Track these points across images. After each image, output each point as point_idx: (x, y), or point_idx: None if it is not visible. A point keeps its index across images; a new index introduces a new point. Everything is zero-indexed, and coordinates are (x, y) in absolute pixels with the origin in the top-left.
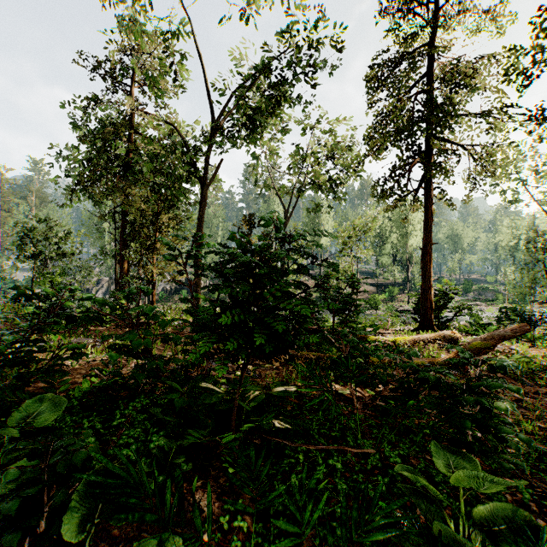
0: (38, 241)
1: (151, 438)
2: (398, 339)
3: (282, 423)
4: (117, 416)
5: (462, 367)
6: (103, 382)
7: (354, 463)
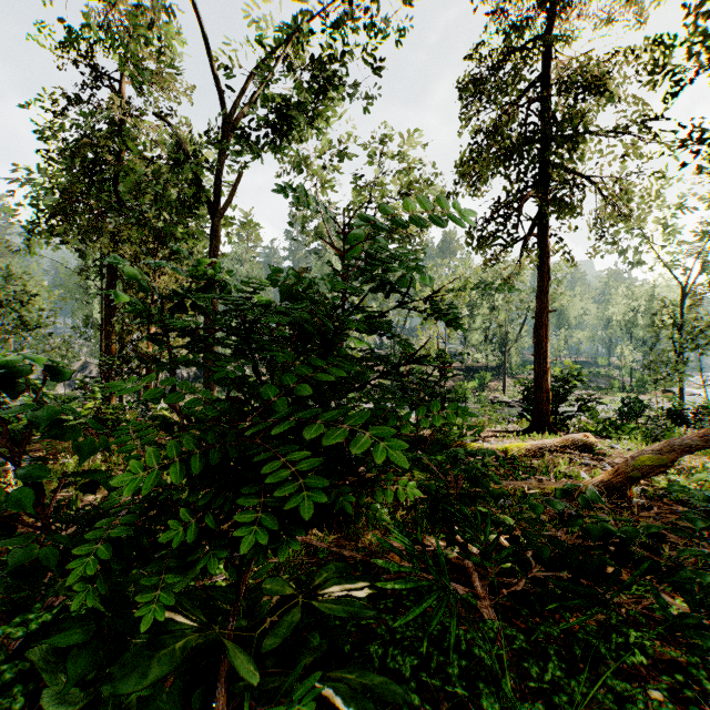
0: None
1: None
2: (511, 447)
3: (338, 702)
4: None
5: (623, 496)
6: None
7: None
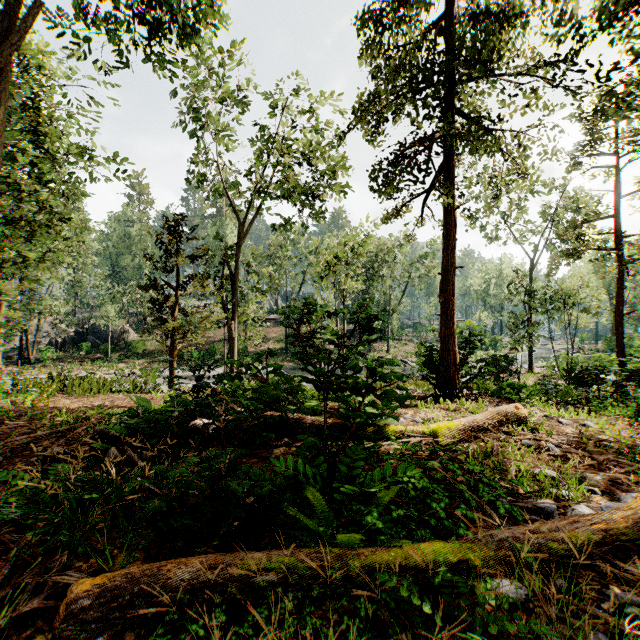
0: None
1: None
2: (441, 430)
3: None
4: None
5: None
6: None
7: None
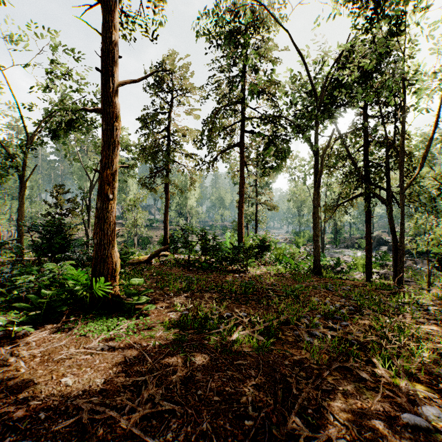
0: None
1: None
2: (140, 257)
3: None
4: None
5: (149, 262)
6: None
7: None
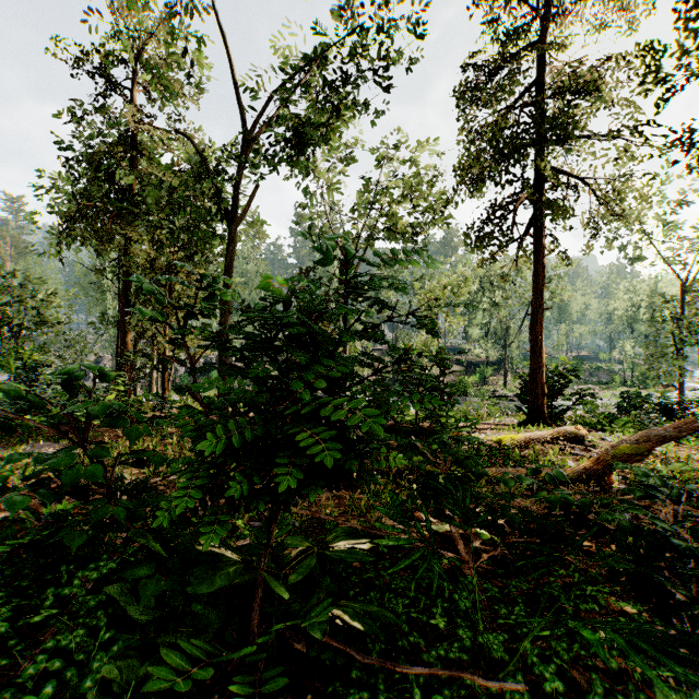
0: (5, 304)
1: (90, 663)
2: (505, 439)
3: (345, 619)
4: (48, 601)
5: (604, 482)
6: (28, 537)
7: (478, 694)
